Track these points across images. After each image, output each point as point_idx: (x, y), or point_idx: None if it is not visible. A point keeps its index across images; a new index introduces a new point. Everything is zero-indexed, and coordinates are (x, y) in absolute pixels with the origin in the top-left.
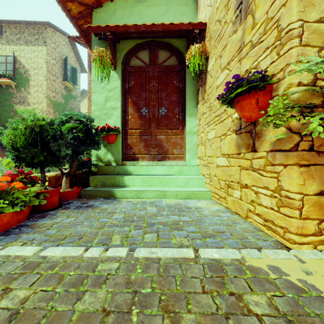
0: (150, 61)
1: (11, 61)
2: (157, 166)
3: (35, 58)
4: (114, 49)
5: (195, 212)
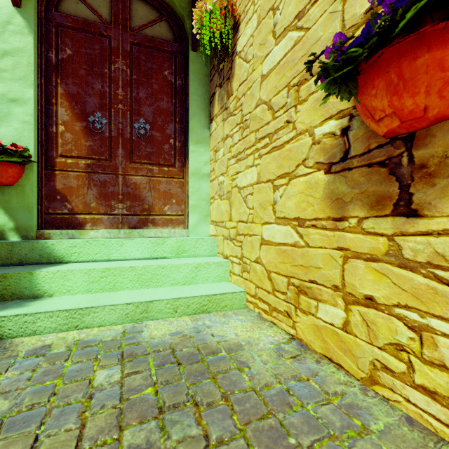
0: (112, 16)
1: None
2: (128, 241)
3: None
4: None
5: (234, 369)
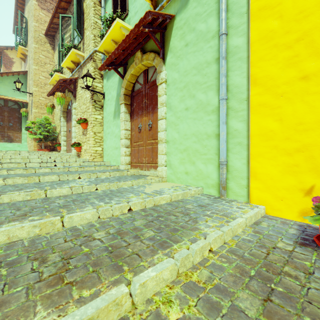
0: (4, 104)
1: None
2: (8, 144)
3: None
4: None
5: None
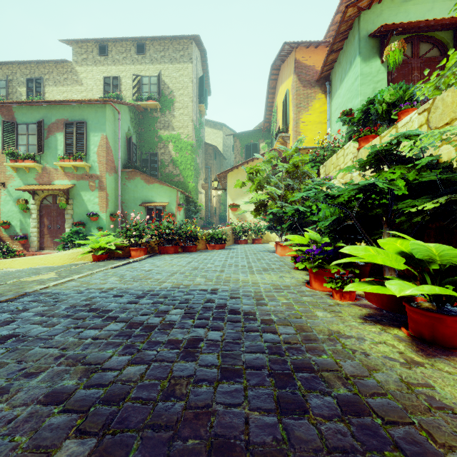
0: (411, 54)
1: (155, 82)
2: None
3: (180, 77)
4: (383, 45)
5: None
